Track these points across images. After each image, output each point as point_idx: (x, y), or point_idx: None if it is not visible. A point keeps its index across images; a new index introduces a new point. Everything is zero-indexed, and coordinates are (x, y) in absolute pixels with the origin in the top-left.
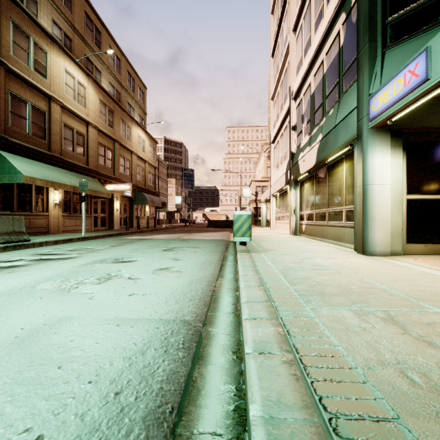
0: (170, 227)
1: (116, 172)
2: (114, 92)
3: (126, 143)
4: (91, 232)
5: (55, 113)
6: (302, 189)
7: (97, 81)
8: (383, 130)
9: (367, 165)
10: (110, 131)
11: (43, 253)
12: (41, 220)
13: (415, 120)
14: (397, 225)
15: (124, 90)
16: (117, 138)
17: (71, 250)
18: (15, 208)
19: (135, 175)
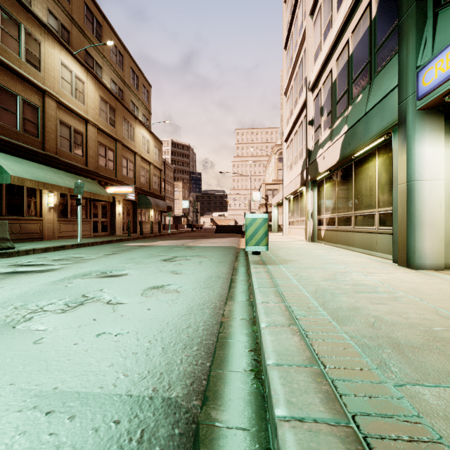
0: (176, 233)
1: (118, 174)
2: (116, 89)
3: (129, 143)
4: (90, 238)
5: (50, 108)
6: (321, 190)
7: (97, 76)
8: (434, 111)
9: (414, 156)
10: (111, 130)
11: (22, 263)
12: (34, 225)
13: None
14: None
15: (127, 88)
16: (119, 138)
17: (56, 260)
18: (3, 212)
19: (138, 178)
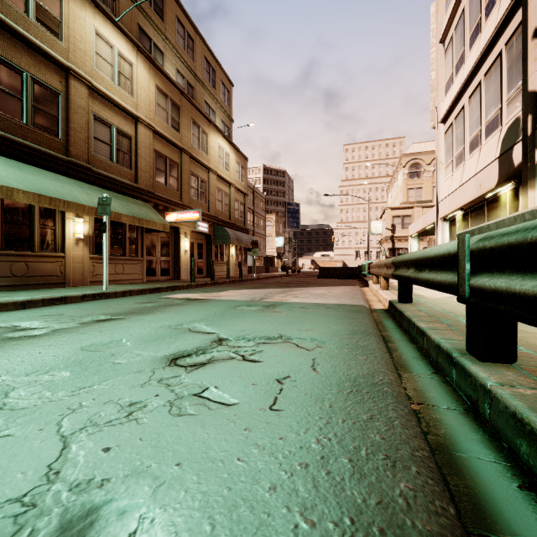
0: (264, 278)
1: (184, 196)
2: (184, 85)
3: (199, 155)
4: (134, 284)
5: (77, 96)
6: None
7: (152, 58)
8: None
9: None
10: (174, 136)
11: None
12: (51, 264)
13: None
14: None
15: (200, 84)
16: (185, 147)
17: None
18: None
19: (214, 203)
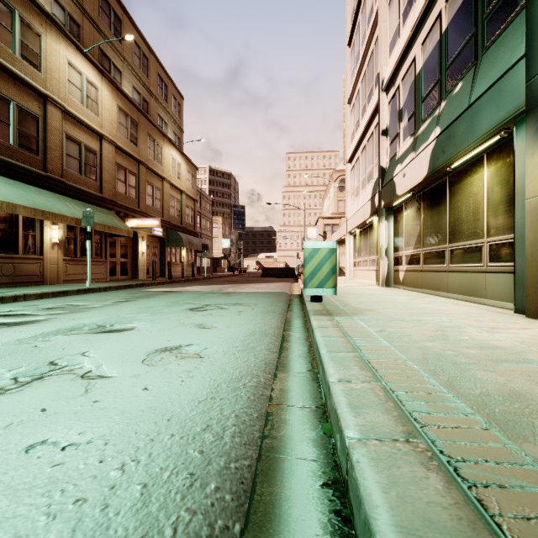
0: (214, 277)
1: (141, 203)
2: (140, 100)
3: (155, 166)
4: (104, 282)
5: (53, 119)
6: (399, 219)
7: (114, 81)
8: None
9: None
10: (133, 149)
11: None
12: (32, 265)
13: None
14: None
15: (154, 98)
16: (142, 159)
17: (47, 308)
18: None
19: (167, 209)
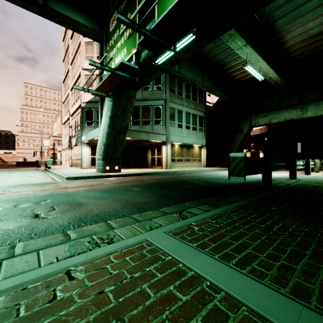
0: None
1: None
2: None
3: None
4: None
5: None
6: (74, 150)
7: None
8: (85, 143)
9: (82, 150)
10: None
11: None
12: None
13: (92, 141)
14: (88, 162)
15: None
16: None
17: None
18: None
19: None
